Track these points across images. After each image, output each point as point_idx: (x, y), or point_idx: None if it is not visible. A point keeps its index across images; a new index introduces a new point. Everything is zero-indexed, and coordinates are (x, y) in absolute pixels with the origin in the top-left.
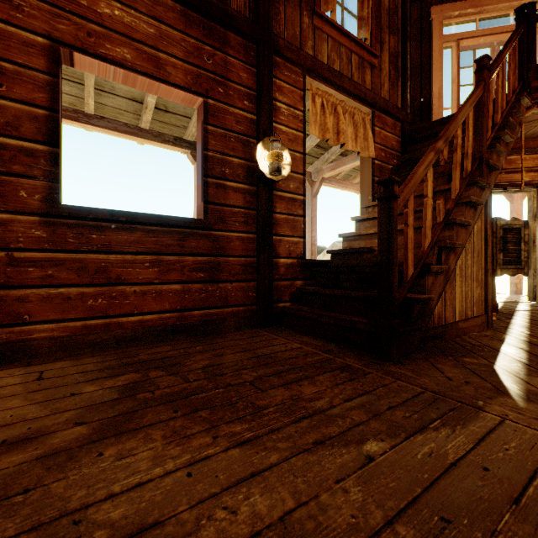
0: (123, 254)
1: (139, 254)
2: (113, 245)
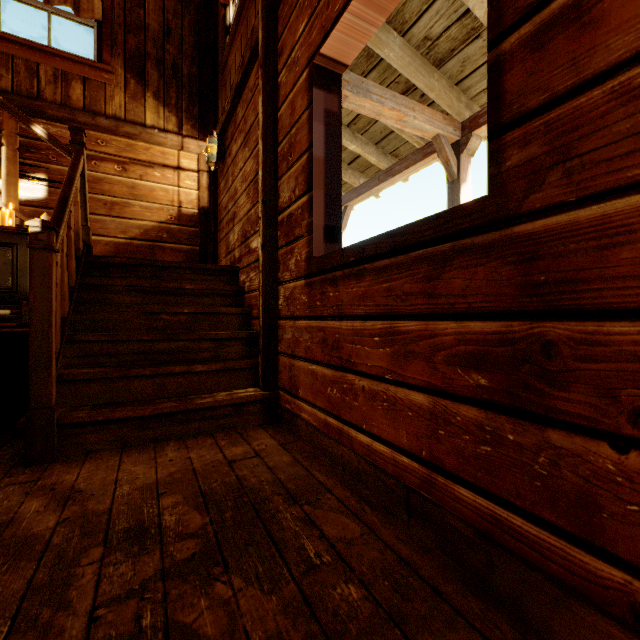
0: (352, 319)
1: (368, 318)
2: (344, 304)
